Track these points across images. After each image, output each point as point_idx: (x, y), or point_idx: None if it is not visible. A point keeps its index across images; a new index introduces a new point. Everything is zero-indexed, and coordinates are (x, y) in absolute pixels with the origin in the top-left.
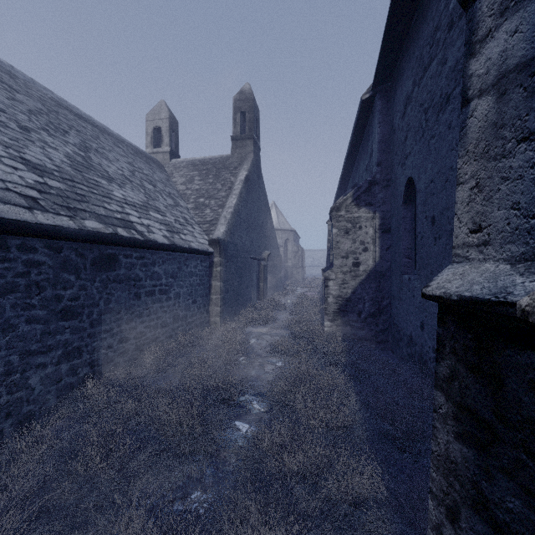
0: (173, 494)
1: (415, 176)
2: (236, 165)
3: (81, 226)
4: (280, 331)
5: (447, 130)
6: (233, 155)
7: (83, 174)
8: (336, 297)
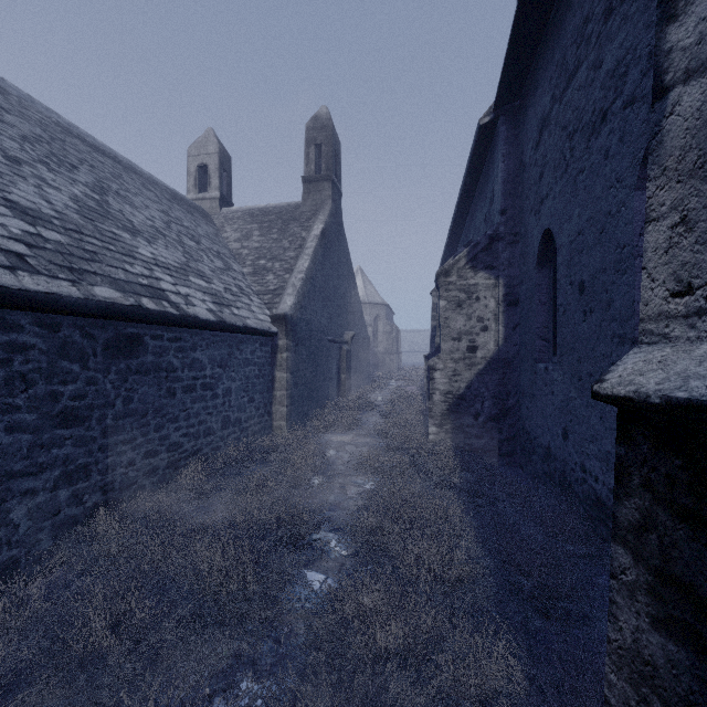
0: (213, 684)
1: (554, 227)
2: (310, 215)
3: (88, 295)
4: (368, 439)
5: (603, 161)
6: (305, 203)
7: (95, 223)
8: (445, 393)
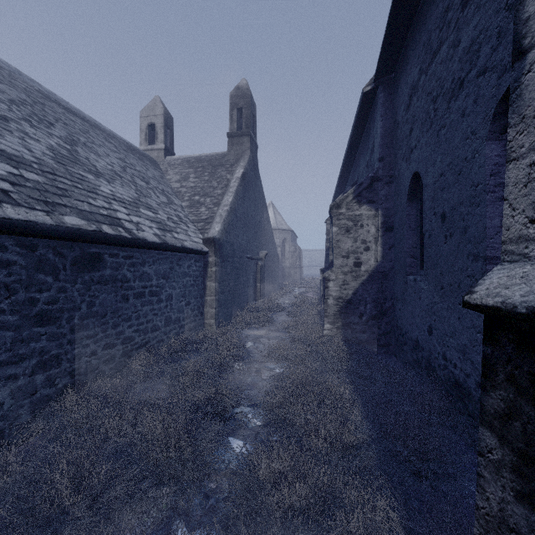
0: (154, 532)
1: (421, 171)
2: (233, 162)
3: (59, 222)
4: (278, 334)
5: (460, 118)
6: (230, 153)
7: (67, 167)
8: (336, 298)
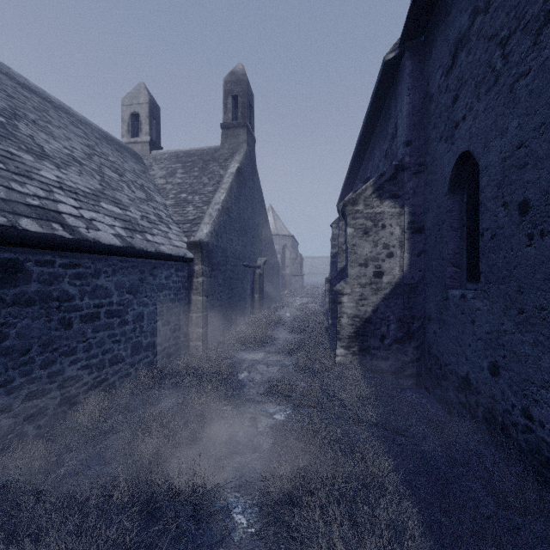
0: None
1: (476, 148)
2: (227, 156)
3: None
4: (278, 357)
5: None
6: (223, 146)
7: None
8: (352, 316)
